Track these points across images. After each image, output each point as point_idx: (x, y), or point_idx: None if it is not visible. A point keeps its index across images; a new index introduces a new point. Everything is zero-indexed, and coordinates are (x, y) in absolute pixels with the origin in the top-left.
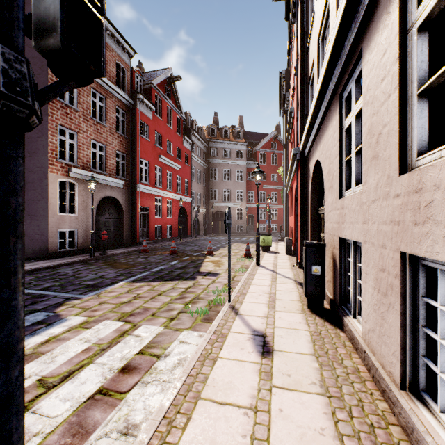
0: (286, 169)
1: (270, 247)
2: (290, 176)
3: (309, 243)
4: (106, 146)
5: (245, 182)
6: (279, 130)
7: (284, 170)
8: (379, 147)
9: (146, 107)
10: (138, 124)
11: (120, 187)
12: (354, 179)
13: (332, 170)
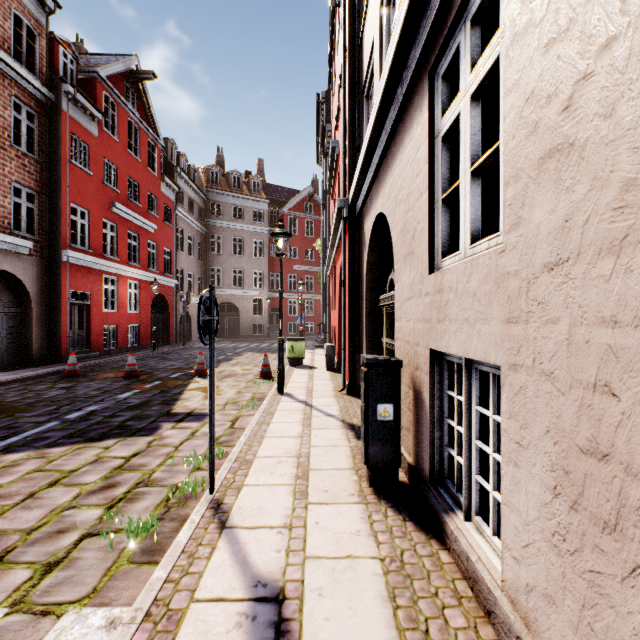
0: (327, 240)
1: (302, 359)
2: (332, 248)
3: (373, 361)
4: None
5: (266, 259)
6: (316, 187)
7: (323, 241)
8: (581, 113)
9: (83, 112)
10: (66, 140)
11: (23, 252)
12: (470, 229)
13: (411, 221)
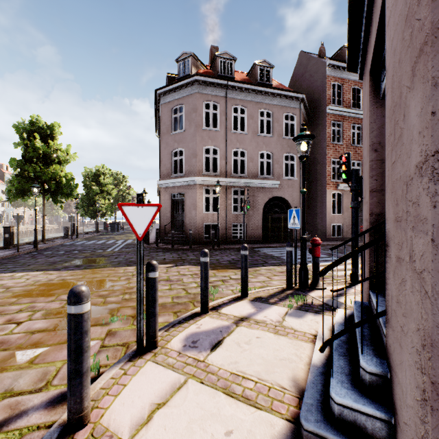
0: None
1: None
2: None
3: None
4: (362, 162)
5: None
6: None
7: None
8: None
9: None
10: None
11: None
12: None
13: None
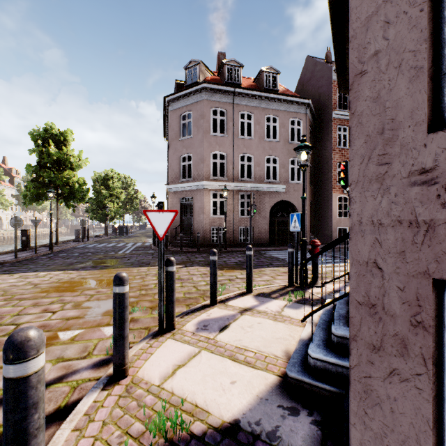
0: None
1: None
2: None
3: None
4: None
5: None
6: None
7: None
8: None
9: None
10: None
11: None
12: None
13: None
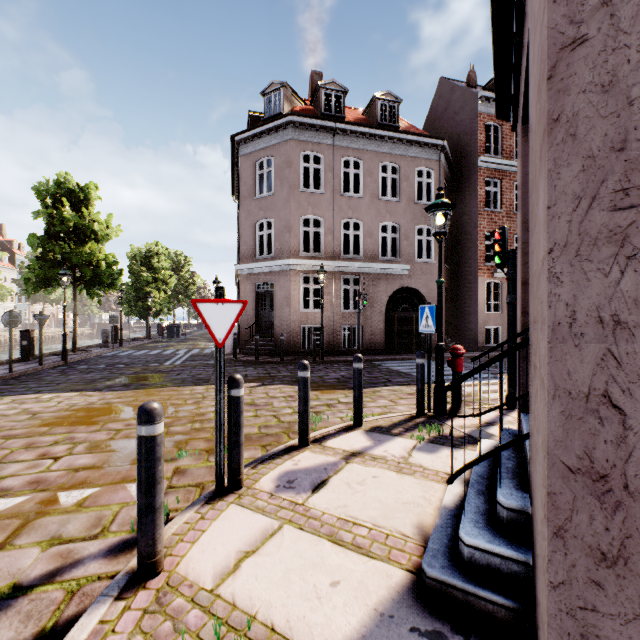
0: None
1: None
2: None
3: None
4: None
5: None
6: None
7: None
8: None
9: None
10: None
11: None
12: None
13: None
